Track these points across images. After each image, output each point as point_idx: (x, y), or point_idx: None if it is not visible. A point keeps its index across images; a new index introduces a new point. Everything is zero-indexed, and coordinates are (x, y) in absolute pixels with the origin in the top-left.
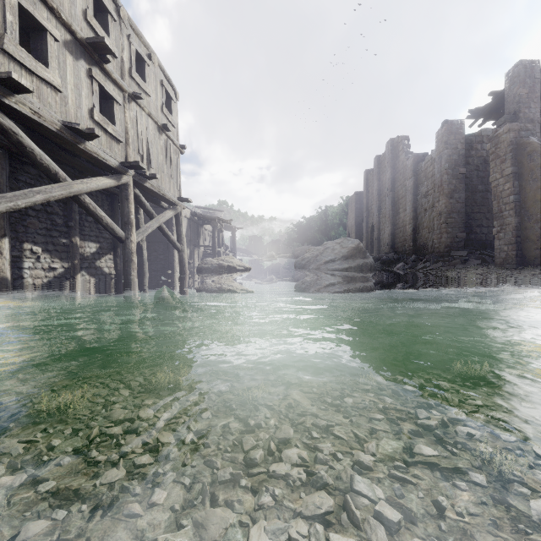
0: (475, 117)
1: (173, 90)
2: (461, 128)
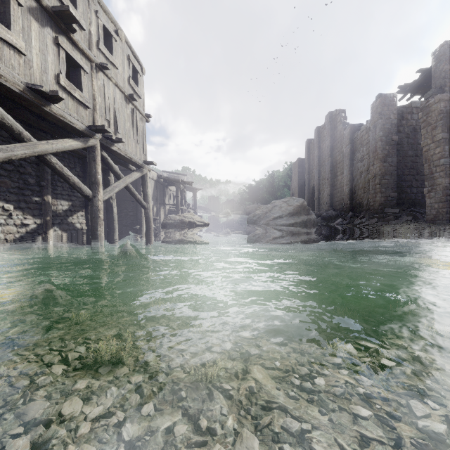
0: (404, 92)
1: (140, 65)
2: (394, 100)
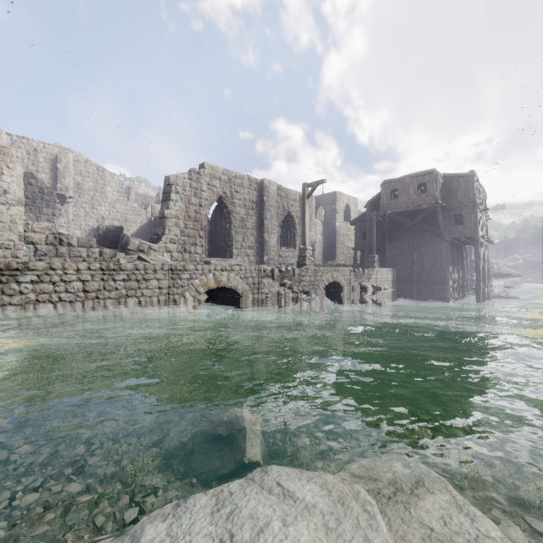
0: None
1: (485, 194)
2: None
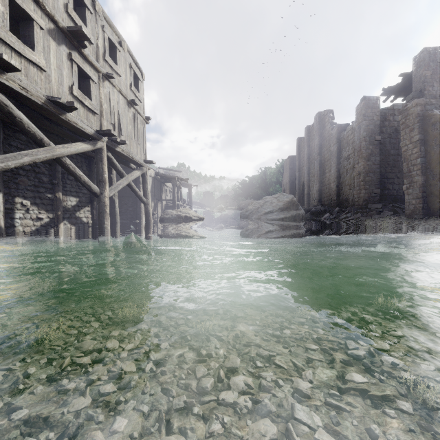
0: (388, 95)
1: (140, 71)
2: (377, 103)
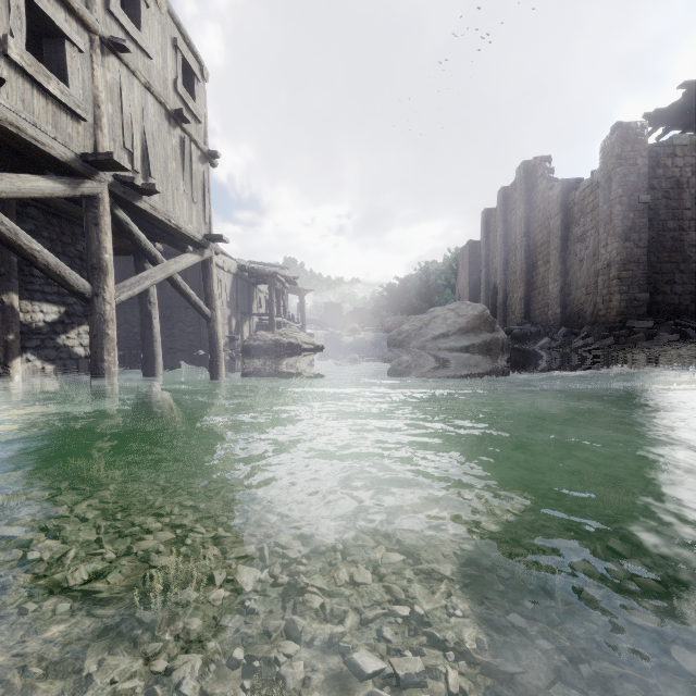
0: (653, 125)
1: (198, 62)
2: (643, 133)
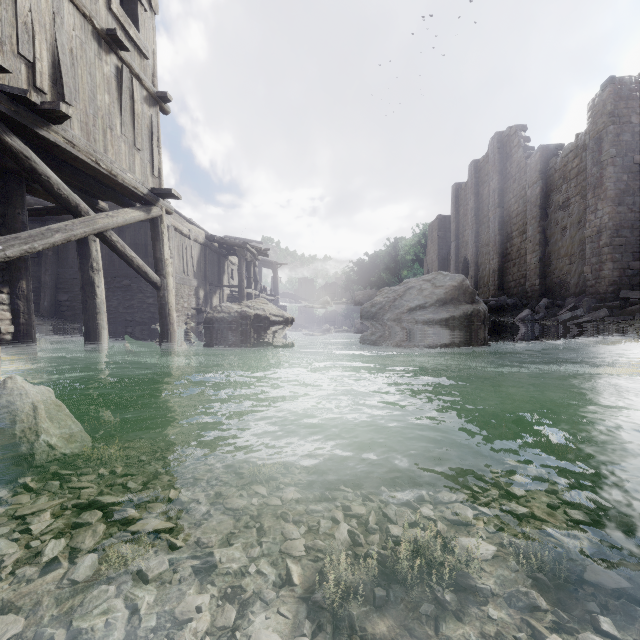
0: None
1: None
2: (638, 89)
